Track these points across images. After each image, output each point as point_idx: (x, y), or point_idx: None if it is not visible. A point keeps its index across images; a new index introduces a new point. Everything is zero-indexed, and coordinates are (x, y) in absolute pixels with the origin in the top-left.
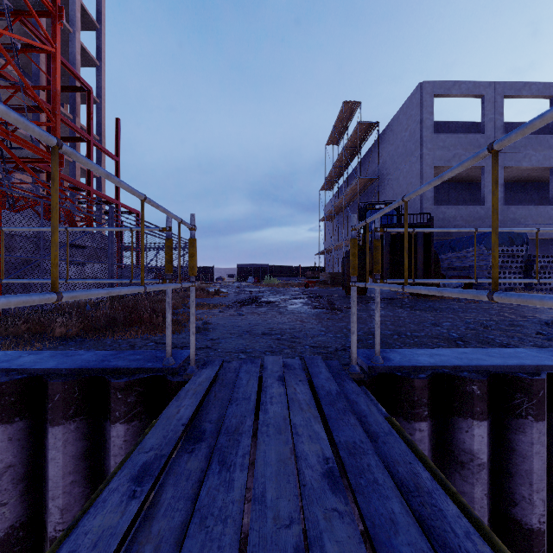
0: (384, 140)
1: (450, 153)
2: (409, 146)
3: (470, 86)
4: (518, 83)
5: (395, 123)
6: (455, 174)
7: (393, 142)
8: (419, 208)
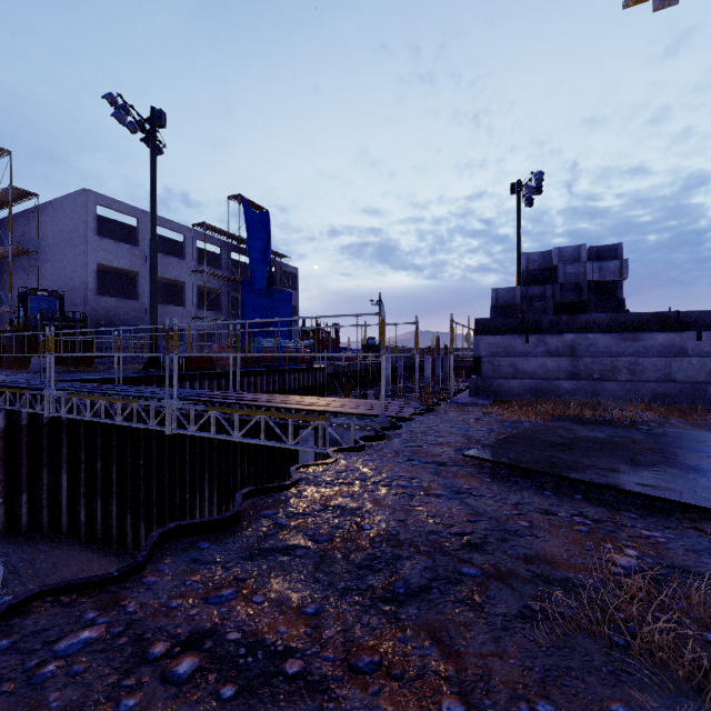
0: (45, 214)
1: (112, 255)
2: (74, 237)
3: (128, 208)
4: (163, 218)
5: (59, 205)
6: (120, 269)
7: (57, 223)
8: (84, 296)
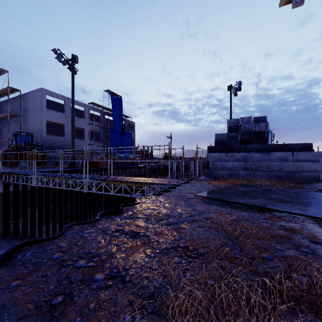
0: (23, 98)
1: (53, 117)
2: (36, 109)
3: (60, 96)
4: (75, 100)
5: (30, 95)
6: (56, 123)
7: (29, 102)
8: (41, 135)
